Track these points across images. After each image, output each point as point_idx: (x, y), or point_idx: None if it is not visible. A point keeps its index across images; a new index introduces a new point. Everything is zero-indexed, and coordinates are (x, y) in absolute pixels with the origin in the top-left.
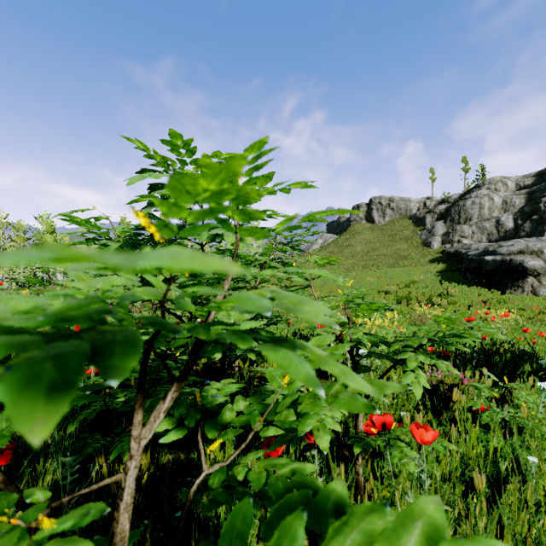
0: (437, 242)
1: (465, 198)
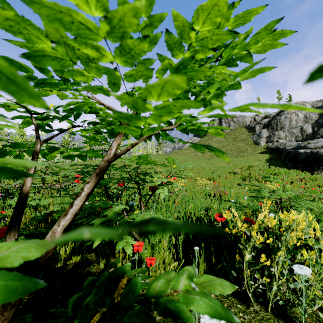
0: (263, 142)
1: (280, 114)
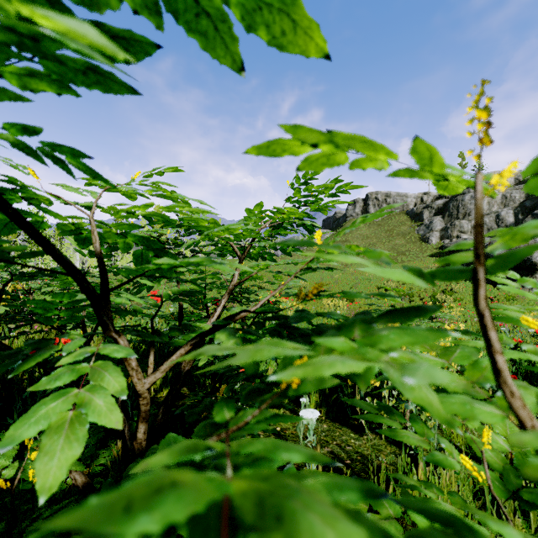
0: (435, 238)
1: (463, 193)
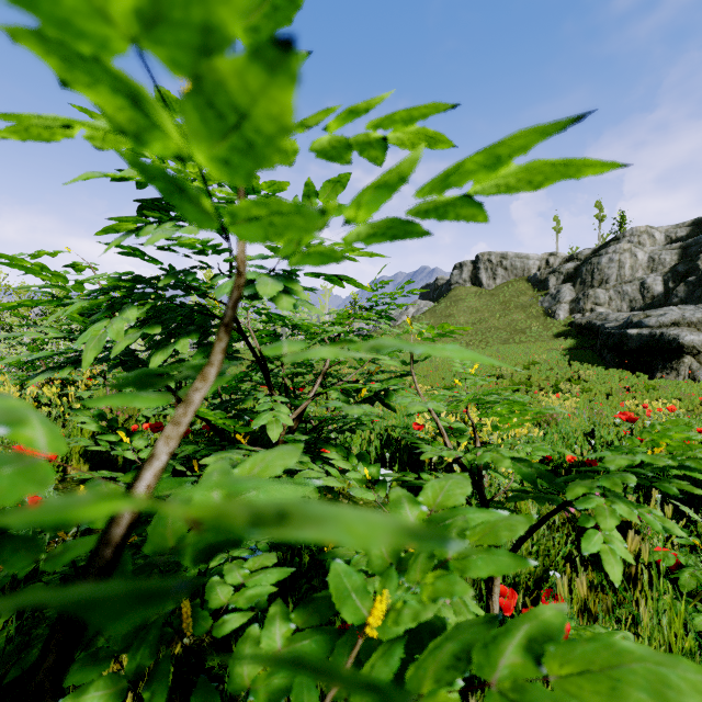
0: (563, 311)
1: (600, 254)
